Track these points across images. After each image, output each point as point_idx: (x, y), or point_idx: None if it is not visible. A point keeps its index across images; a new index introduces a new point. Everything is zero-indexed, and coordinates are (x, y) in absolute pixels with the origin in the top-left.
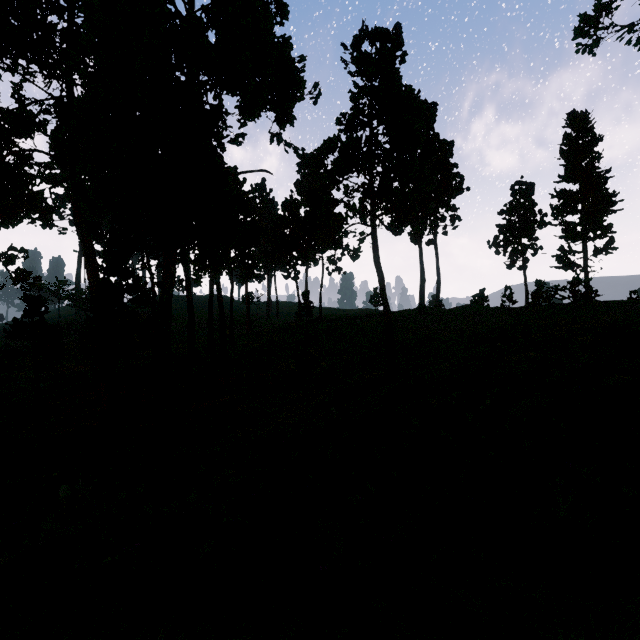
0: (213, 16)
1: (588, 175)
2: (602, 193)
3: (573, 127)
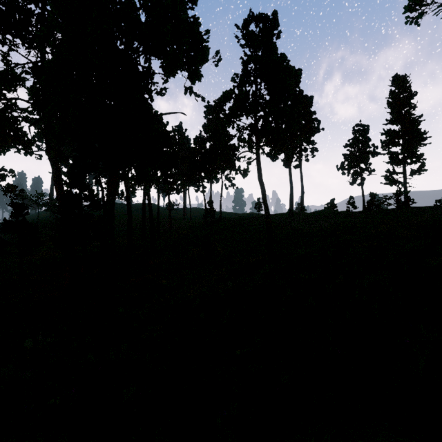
0: (143, 1)
1: (407, 119)
2: (416, 132)
3: (396, 86)
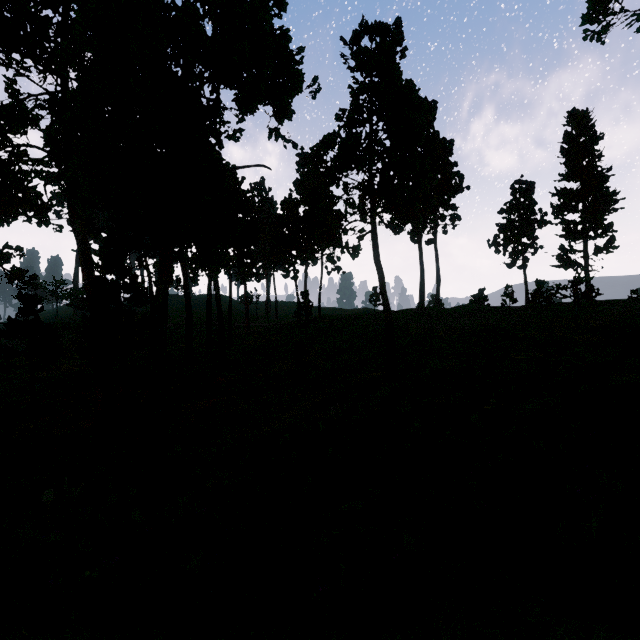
0: (209, 6)
1: (589, 173)
2: (603, 192)
3: (574, 125)
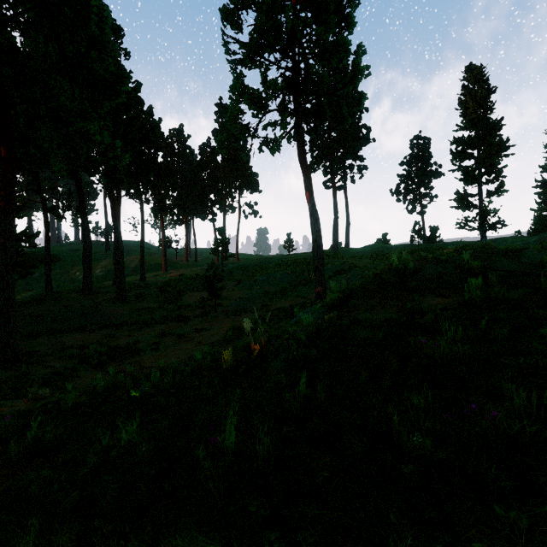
0: None
1: (485, 121)
2: (494, 141)
3: (470, 79)
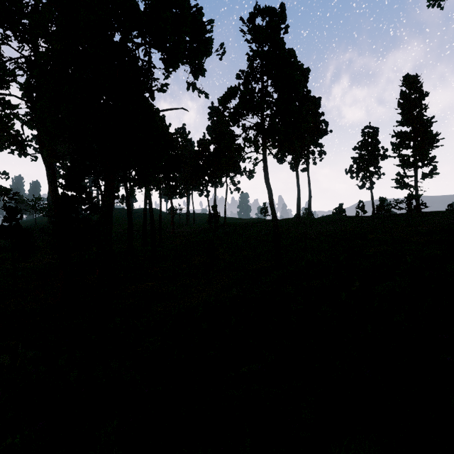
0: None
1: (418, 120)
2: (428, 134)
3: (407, 86)
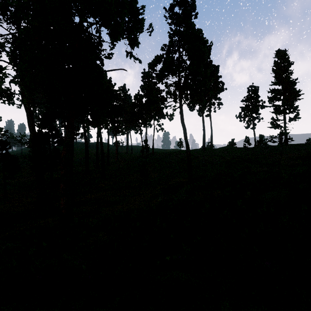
0: None
1: (286, 81)
2: (293, 90)
3: (279, 57)
